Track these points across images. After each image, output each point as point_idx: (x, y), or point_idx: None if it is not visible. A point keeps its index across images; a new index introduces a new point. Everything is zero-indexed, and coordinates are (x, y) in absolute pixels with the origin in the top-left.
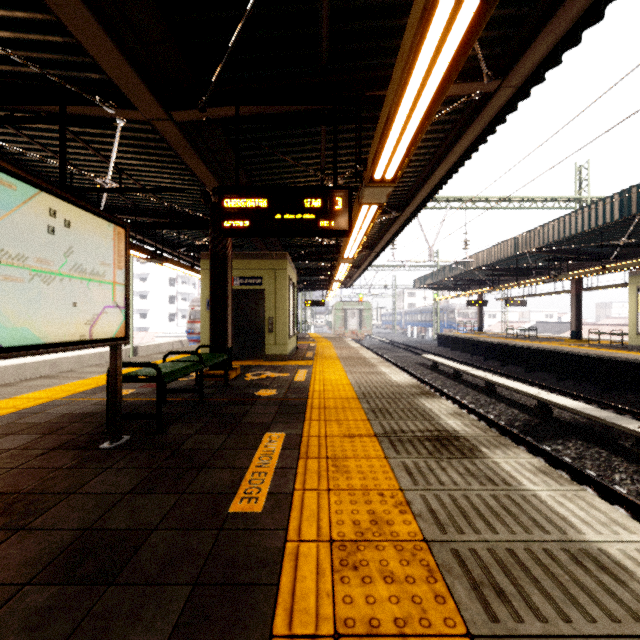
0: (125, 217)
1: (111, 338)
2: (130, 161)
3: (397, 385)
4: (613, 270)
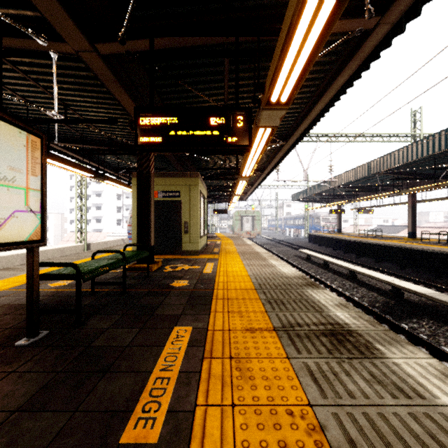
0: (75, 145)
1: (23, 241)
2: (73, 97)
3: (286, 276)
4: (444, 186)
